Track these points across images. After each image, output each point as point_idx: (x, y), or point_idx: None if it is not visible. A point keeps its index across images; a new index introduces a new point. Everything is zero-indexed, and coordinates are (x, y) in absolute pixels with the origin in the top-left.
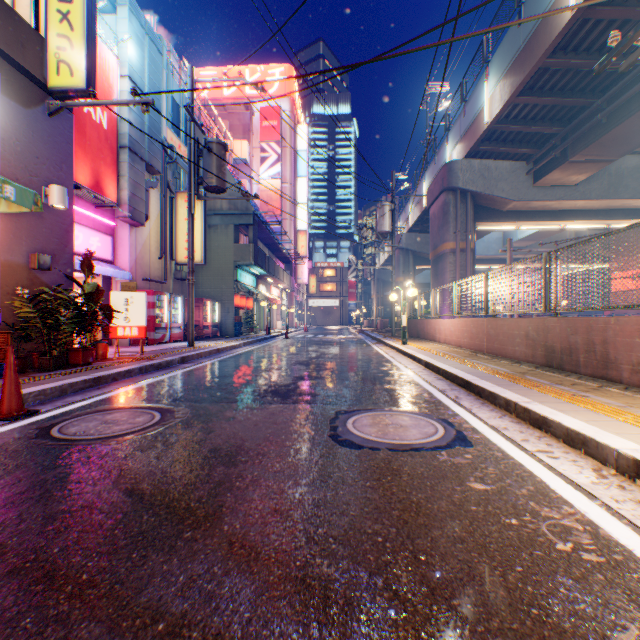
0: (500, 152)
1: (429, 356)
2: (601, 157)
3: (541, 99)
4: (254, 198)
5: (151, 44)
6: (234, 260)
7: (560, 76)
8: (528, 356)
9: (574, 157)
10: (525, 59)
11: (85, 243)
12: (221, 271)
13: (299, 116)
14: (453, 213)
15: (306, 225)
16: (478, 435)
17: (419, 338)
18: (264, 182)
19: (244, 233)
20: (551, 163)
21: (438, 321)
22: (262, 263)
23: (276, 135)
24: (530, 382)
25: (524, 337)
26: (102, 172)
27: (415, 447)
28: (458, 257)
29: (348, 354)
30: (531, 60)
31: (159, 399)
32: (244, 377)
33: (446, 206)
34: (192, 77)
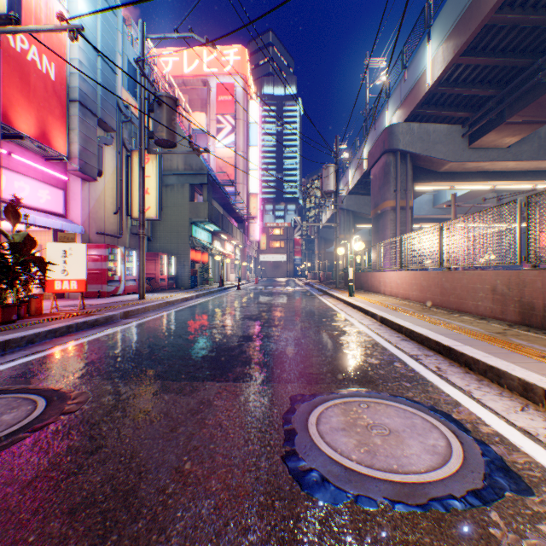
0: (438, 115)
1: (382, 310)
2: (537, 118)
3: (483, 59)
4: (204, 152)
5: (104, 3)
6: (189, 217)
7: (504, 35)
8: (496, 312)
9: (511, 118)
10: (471, 16)
11: (32, 195)
12: (177, 227)
13: (251, 93)
14: (394, 173)
15: (257, 189)
16: (520, 456)
17: (363, 290)
18: (220, 150)
19: (200, 193)
20: (487, 125)
21: (383, 274)
22: (216, 220)
23: (230, 108)
24: (526, 349)
25: (490, 291)
26: (49, 123)
27: (436, 496)
28: (398, 214)
29: (297, 307)
30: (478, 16)
31: (64, 373)
32: (184, 337)
33: (387, 167)
34: (143, 32)
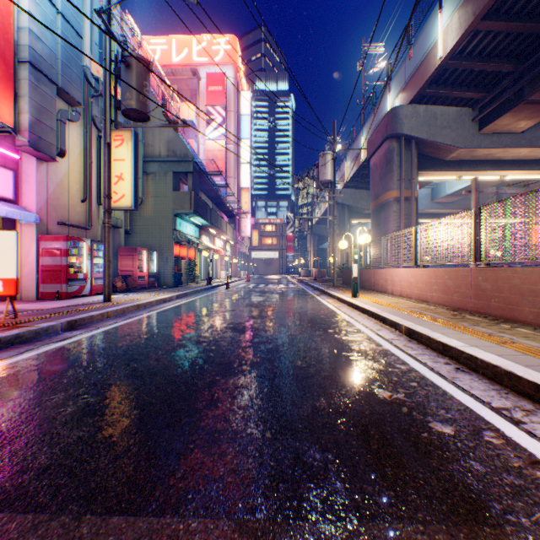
0: (447, 96)
1: (405, 318)
2: None
3: (507, 24)
4: (182, 126)
5: None
6: (173, 208)
7: None
8: None
9: (533, 96)
10: None
11: None
12: (159, 220)
13: (243, 85)
14: (397, 161)
15: (249, 183)
16: None
17: (364, 289)
18: (210, 142)
19: (186, 183)
20: (503, 106)
21: (391, 271)
22: (203, 213)
23: (221, 99)
24: None
25: None
26: None
27: None
28: (403, 205)
29: (294, 310)
30: None
31: None
32: (132, 365)
33: (390, 154)
34: None
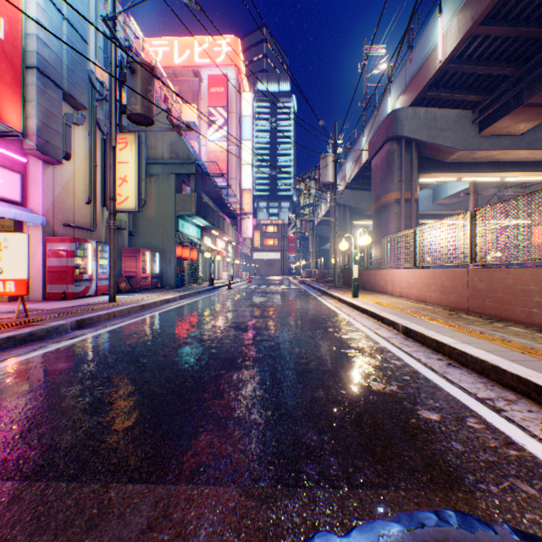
0: (447, 99)
1: (403, 317)
2: None
3: (505, 28)
4: (186, 130)
5: None
6: (176, 210)
7: None
8: None
9: (531, 99)
10: None
11: None
12: (162, 221)
13: (244, 86)
14: (398, 163)
15: (251, 184)
16: None
17: (365, 289)
18: (212, 144)
19: (188, 185)
20: (502, 109)
21: (391, 272)
22: (205, 214)
23: (223, 101)
24: None
25: None
26: None
27: None
28: (403, 207)
29: (295, 310)
30: None
31: None
32: (141, 360)
33: (390, 156)
34: None
